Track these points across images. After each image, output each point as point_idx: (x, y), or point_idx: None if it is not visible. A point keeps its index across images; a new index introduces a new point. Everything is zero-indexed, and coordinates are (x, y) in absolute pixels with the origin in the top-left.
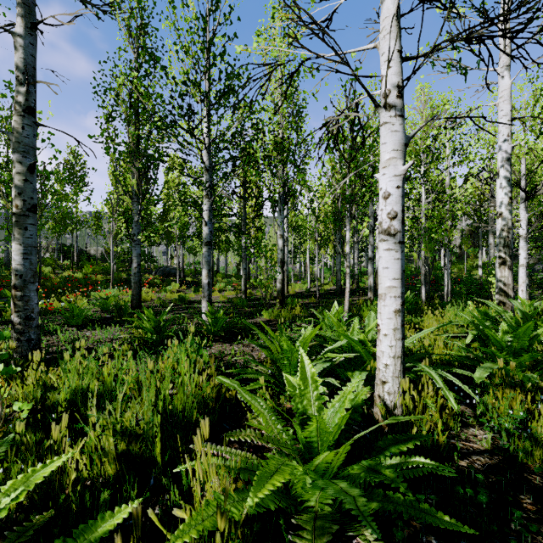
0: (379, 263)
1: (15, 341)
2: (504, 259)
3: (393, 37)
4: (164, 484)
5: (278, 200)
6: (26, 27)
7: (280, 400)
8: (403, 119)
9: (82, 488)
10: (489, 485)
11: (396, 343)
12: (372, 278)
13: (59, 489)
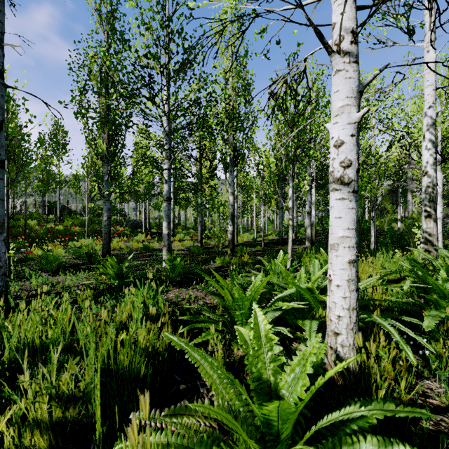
0: (331, 213)
1: None
2: (429, 212)
3: None
4: None
5: (229, 162)
6: None
7: (231, 347)
8: (357, 66)
9: None
10: None
11: (350, 294)
12: (309, 230)
13: None
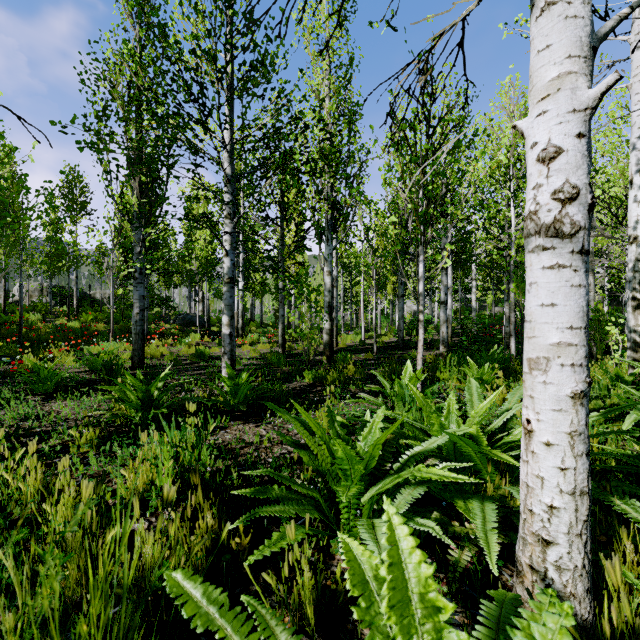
0: (532, 296)
1: None
2: None
3: None
4: None
5: (325, 226)
6: None
7: (330, 547)
8: None
9: None
10: None
11: (574, 461)
12: (444, 328)
13: None
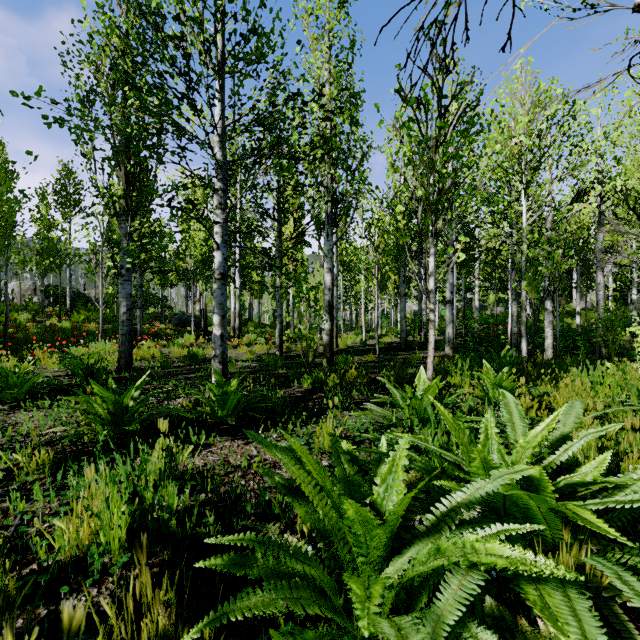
0: None
1: None
2: None
3: None
4: None
5: (325, 221)
6: None
7: None
8: None
9: None
10: None
11: None
12: (450, 328)
13: None
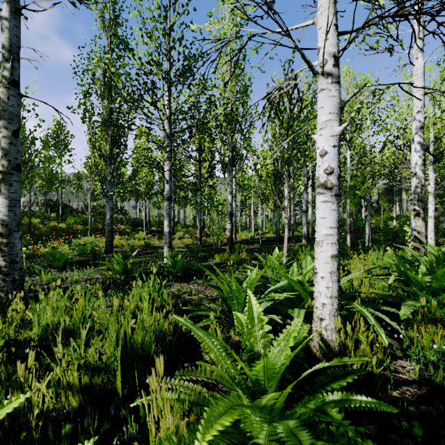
0: (317, 213)
1: (1, 281)
2: (418, 211)
3: (329, 13)
4: (123, 414)
5: (228, 163)
6: (11, 12)
7: (229, 333)
8: (338, 86)
9: (48, 419)
10: (420, 416)
11: (332, 284)
12: (305, 228)
13: (25, 422)
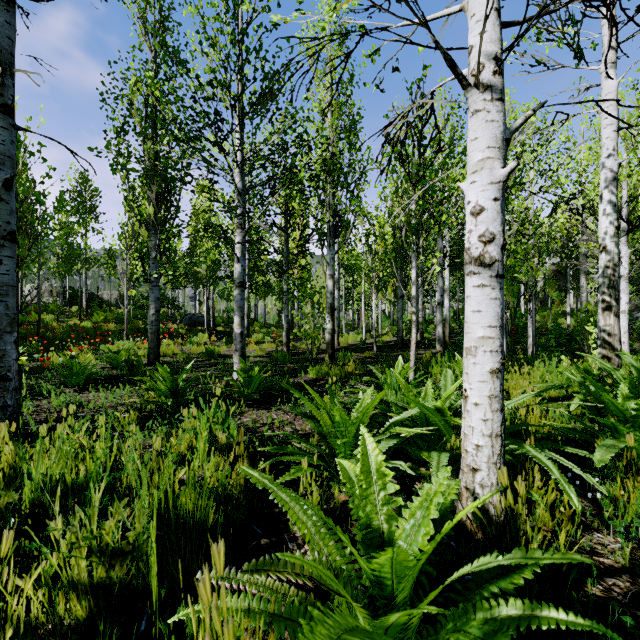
0: (468, 305)
1: None
2: (609, 303)
3: None
4: (160, 628)
5: (327, 233)
6: (1, 1)
7: (331, 489)
8: (502, 105)
9: (36, 638)
10: None
11: (492, 415)
12: (440, 328)
13: None
